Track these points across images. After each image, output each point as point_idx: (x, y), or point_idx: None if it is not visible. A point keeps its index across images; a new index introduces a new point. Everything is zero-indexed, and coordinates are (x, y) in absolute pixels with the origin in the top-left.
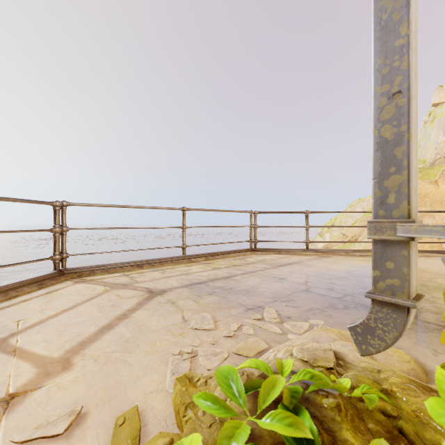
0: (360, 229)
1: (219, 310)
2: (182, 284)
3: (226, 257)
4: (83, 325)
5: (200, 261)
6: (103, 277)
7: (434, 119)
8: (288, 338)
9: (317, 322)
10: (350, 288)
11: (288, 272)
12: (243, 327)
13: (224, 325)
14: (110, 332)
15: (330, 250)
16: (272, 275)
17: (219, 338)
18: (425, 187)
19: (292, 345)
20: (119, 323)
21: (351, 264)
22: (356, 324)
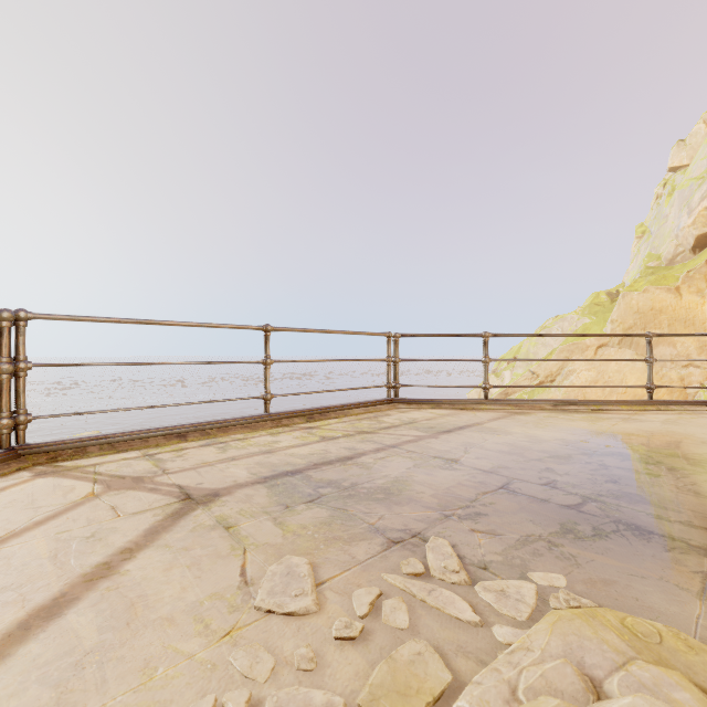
0: (559, 365)
1: (327, 546)
2: (256, 475)
3: (345, 415)
4: None
5: (298, 423)
6: (100, 462)
7: (673, 191)
8: (497, 638)
9: (551, 580)
10: (586, 481)
11: (461, 446)
12: (382, 601)
13: (338, 596)
14: (47, 630)
15: (526, 401)
16: (431, 453)
17: (323, 646)
18: (660, 297)
19: (518, 681)
20: (84, 595)
21: (569, 428)
22: None
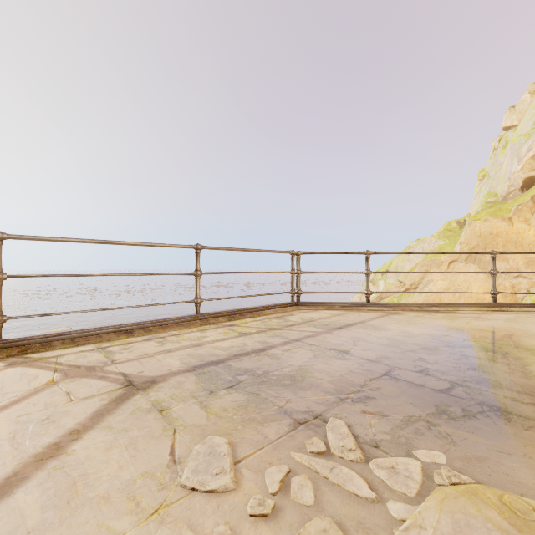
0: (420, 276)
1: (244, 427)
2: (187, 364)
3: (258, 315)
4: None
5: (221, 321)
6: (61, 353)
7: (506, 144)
8: (391, 514)
9: (433, 457)
10: (452, 368)
11: (351, 340)
12: (290, 478)
13: (253, 474)
14: None
15: (398, 304)
16: (327, 346)
17: (240, 524)
18: (497, 225)
19: None
20: (34, 474)
21: (433, 325)
22: None
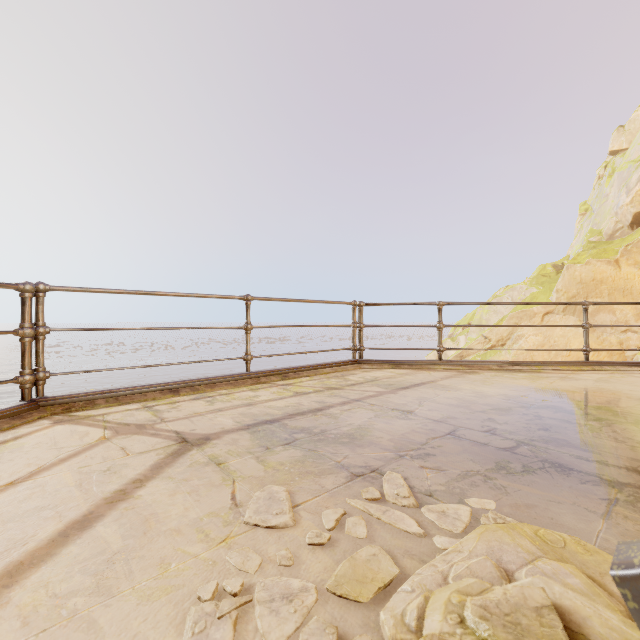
0: (509, 330)
1: (301, 478)
2: (240, 423)
3: (315, 374)
4: (35, 518)
5: (274, 380)
6: (107, 412)
7: (613, 172)
8: (436, 545)
9: (483, 504)
10: (522, 429)
11: (416, 400)
12: (345, 518)
13: (311, 515)
14: (82, 537)
15: (475, 362)
16: (390, 406)
17: (299, 550)
18: (601, 269)
19: (449, 571)
20: (108, 513)
21: (512, 385)
22: (639, 573)
